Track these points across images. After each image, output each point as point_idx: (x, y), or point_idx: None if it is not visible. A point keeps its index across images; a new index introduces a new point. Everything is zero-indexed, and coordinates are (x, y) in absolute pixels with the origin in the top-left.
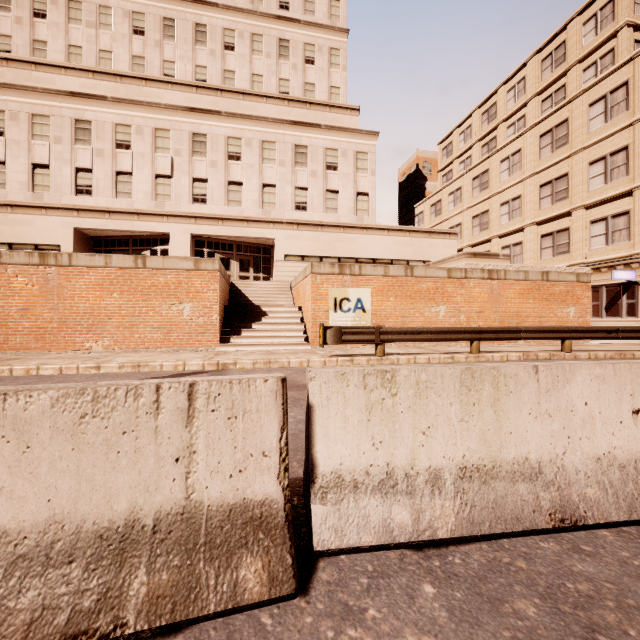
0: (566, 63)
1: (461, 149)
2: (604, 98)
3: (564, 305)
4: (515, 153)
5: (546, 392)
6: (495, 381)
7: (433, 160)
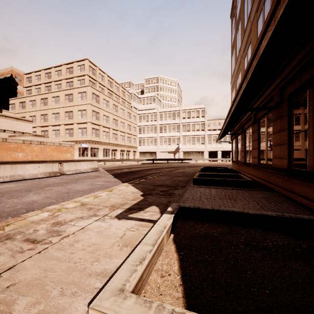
0: (73, 74)
1: (36, 82)
2: (81, 93)
3: (67, 153)
4: (57, 96)
5: (23, 167)
6: (16, 166)
7: (22, 75)
